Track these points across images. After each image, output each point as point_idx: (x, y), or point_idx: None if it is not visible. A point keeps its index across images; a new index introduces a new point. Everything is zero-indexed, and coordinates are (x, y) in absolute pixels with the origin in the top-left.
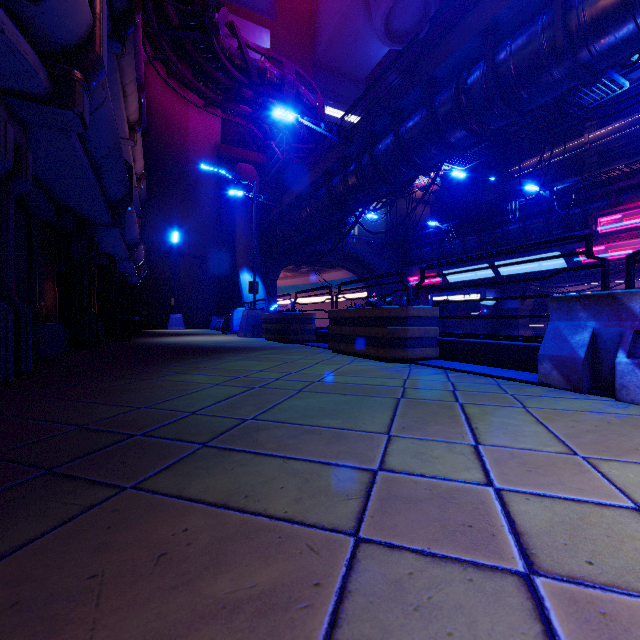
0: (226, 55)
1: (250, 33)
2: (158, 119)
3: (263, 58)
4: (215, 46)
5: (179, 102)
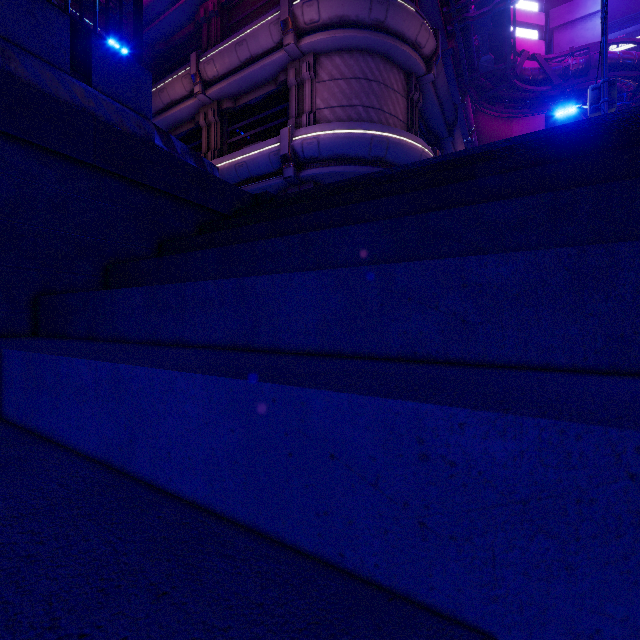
0: (529, 80)
1: (580, 9)
2: (487, 141)
3: (597, 21)
4: (516, 84)
5: (504, 120)
